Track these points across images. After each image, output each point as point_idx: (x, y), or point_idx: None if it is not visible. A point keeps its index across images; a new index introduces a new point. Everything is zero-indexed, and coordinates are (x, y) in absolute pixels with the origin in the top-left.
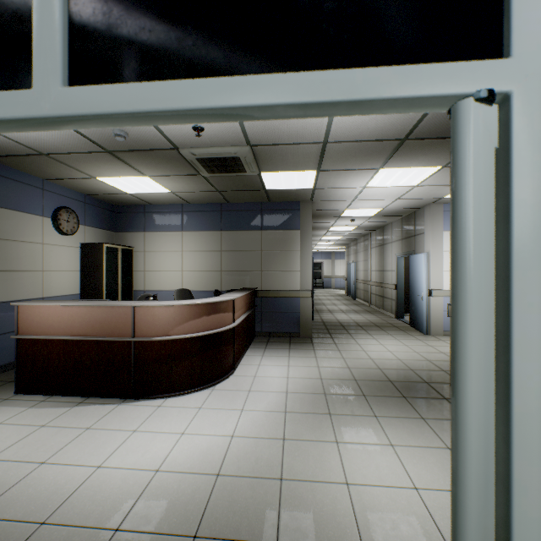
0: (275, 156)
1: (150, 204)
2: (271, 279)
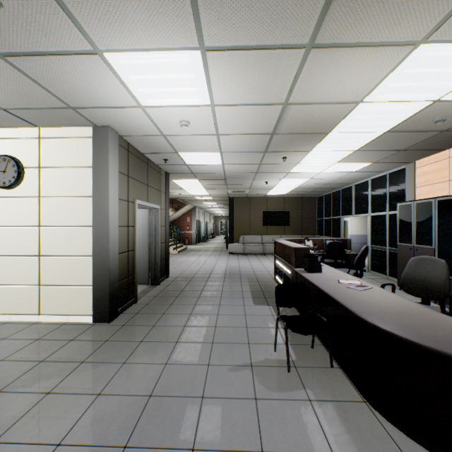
0: None
1: None
2: None
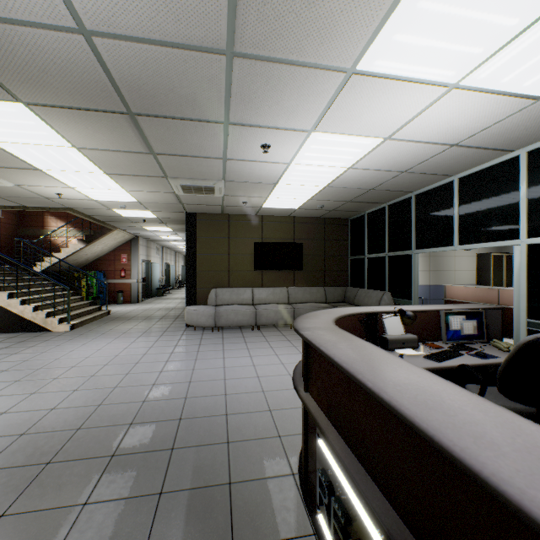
0: None
1: None
2: None
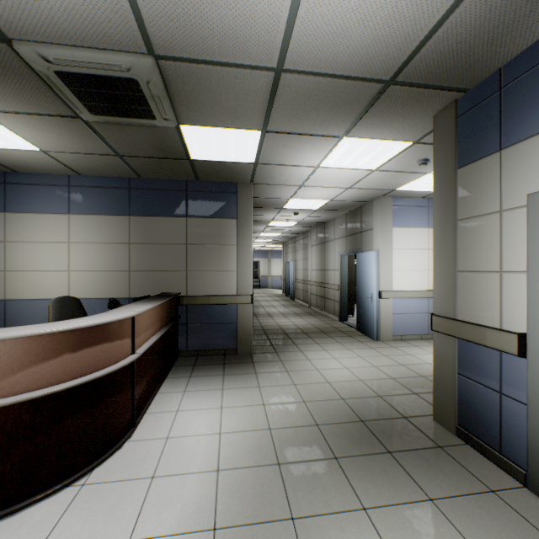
0: (201, 91)
1: (14, 172)
2: (200, 281)
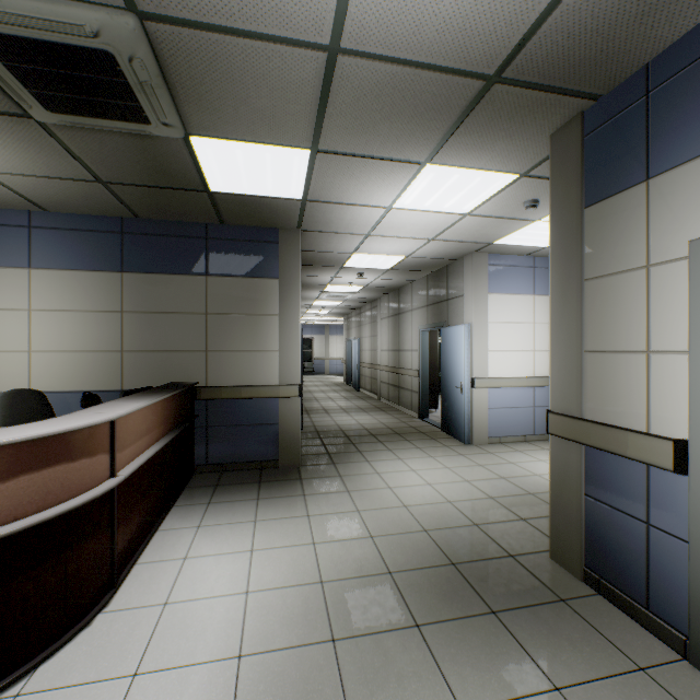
0: (217, 81)
1: None
2: (226, 366)
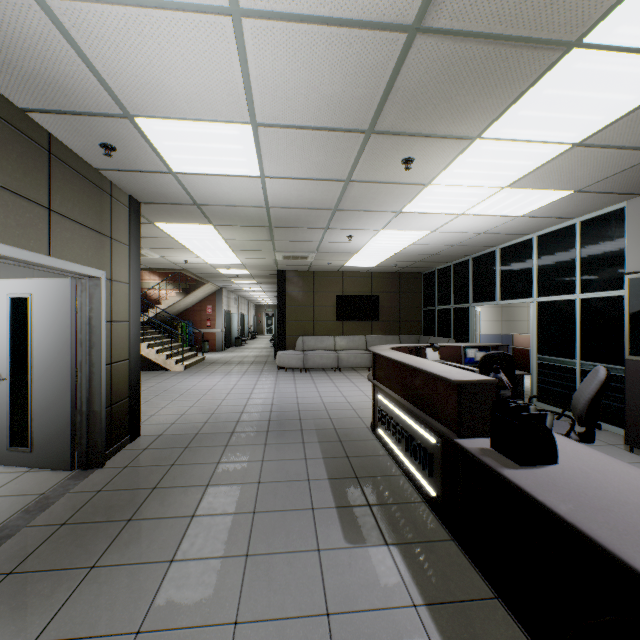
0: None
1: None
2: None
